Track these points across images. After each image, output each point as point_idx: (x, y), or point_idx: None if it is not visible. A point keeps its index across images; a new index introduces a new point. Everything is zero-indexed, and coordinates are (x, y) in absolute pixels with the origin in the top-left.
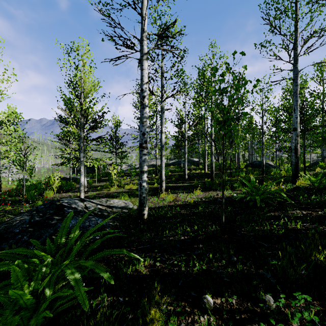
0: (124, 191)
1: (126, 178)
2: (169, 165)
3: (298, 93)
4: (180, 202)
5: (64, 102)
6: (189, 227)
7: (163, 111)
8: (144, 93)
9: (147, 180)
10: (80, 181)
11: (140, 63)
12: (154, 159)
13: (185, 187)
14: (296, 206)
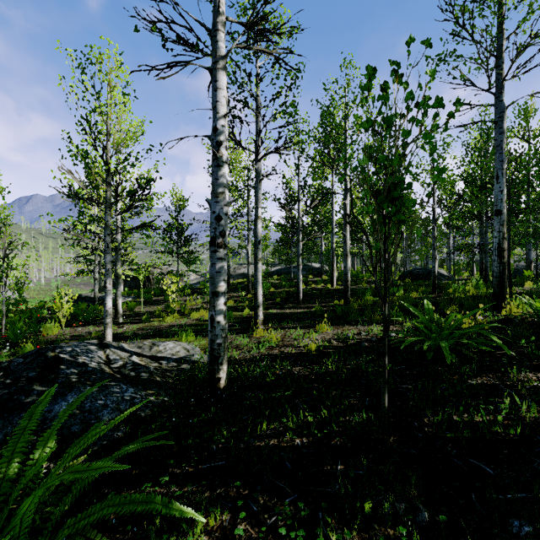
0: (189, 324)
1: (195, 298)
2: (271, 275)
3: (504, 147)
4: (291, 348)
5: (76, 159)
6: (311, 410)
7: (260, 179)
8: (220, 136)
9: (233, 301)
10: (105, 307)
11: (212, 77)
12: (246, 264)
13: (299, 316)
14: (519, 361)
